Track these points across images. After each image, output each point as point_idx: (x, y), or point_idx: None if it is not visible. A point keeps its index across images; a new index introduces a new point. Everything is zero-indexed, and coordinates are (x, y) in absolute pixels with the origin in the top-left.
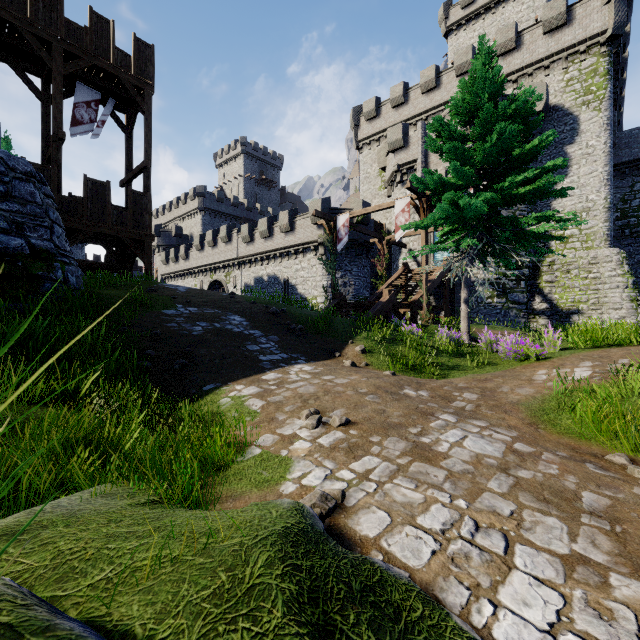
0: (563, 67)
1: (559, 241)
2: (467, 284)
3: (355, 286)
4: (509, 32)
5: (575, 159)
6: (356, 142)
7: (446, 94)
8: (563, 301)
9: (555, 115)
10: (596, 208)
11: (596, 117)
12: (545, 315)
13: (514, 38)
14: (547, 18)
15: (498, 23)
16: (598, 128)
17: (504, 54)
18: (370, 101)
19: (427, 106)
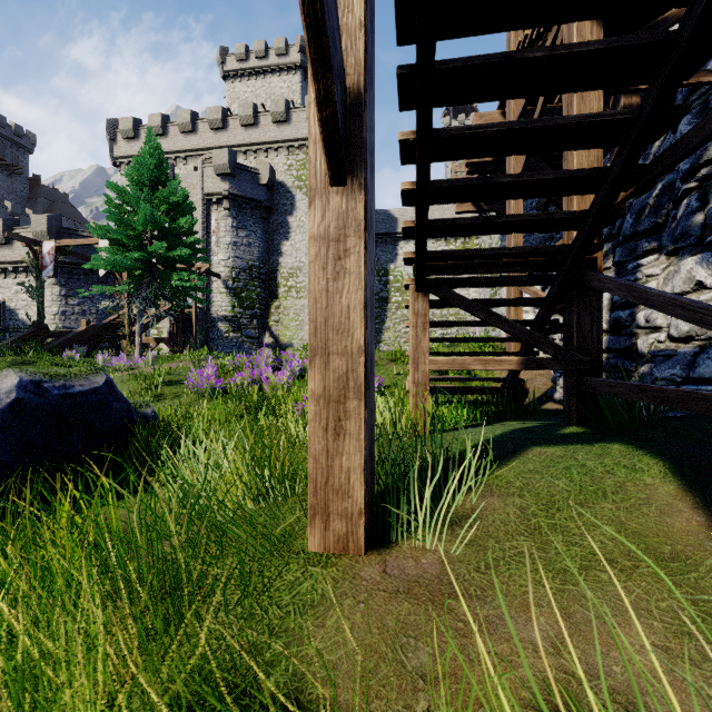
0: (286, 154)
1: (284, 290)
2: (140, 320)
3: (98, 315)
4: (249, 109)
5: (293, 228)
6: (112, 158)
7: (202, 142)
8: (283, 337)
9: (282, 190)
10: (305, 268)
11: (305, 200)
12: (271, 348)
13: (253, 116)
14: (274, 111)
15: (267, 89)
16: (306, 208)
17: (247, 126)
18: (127, 120)
19: (185, 146)
